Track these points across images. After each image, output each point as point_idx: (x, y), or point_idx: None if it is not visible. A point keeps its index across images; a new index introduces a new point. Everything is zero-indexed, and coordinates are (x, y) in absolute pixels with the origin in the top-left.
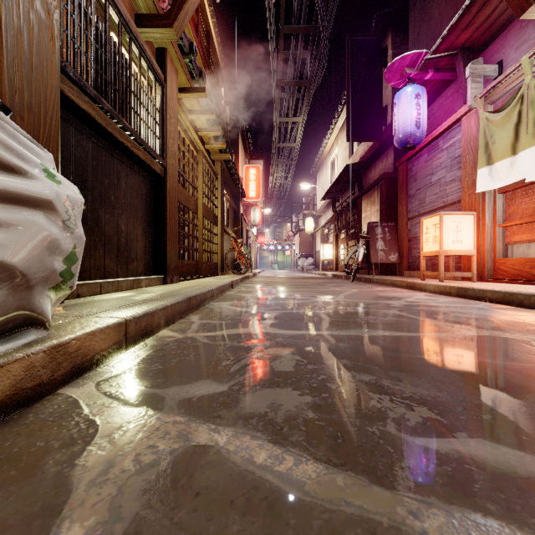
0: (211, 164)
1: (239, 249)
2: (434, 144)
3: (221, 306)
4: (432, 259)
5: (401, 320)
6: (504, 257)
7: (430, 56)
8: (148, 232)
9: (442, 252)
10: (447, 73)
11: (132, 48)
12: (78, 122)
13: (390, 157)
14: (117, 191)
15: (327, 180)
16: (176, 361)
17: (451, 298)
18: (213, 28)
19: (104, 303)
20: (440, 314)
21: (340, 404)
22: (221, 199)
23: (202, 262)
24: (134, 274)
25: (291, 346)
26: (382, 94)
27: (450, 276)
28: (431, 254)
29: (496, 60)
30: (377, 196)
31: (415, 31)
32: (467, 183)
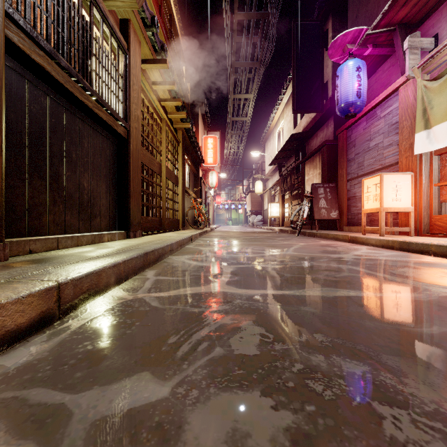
0: (173, 132)
1: (198, 207)
2: (372, 113)
3: (178, 260)
4: (370, 216)
5: (360, 276)
6: (439, 213)
7: (371, 31)
8: (112, 190)
9: (383, 209)
10: (385, 49)
11: (95, 15)
12: (35, 77)
13: (331, 127)
14: (79, 149)
15: (274, 148)
16: (113, 337)
17: (394, 251)
18: (176, 14)
19: (51, 261)
20: (395, 269)
21: (339, 432)
22: (182, 163)
23: (165, 219)
24: (97, 229)
25: (251, 312)
26: (323, 72)
27: (390, 231)
28: (372, 211)
29: (432, 34)
30: (319, 161)
31: (353, 14)
32: (404, 147)
